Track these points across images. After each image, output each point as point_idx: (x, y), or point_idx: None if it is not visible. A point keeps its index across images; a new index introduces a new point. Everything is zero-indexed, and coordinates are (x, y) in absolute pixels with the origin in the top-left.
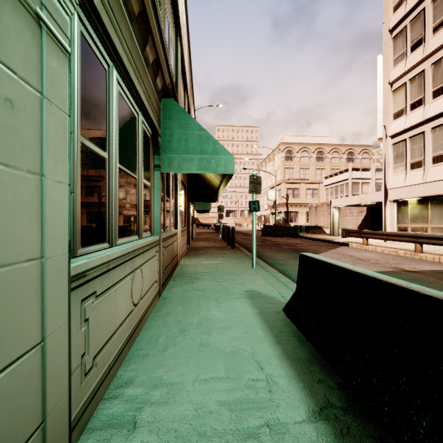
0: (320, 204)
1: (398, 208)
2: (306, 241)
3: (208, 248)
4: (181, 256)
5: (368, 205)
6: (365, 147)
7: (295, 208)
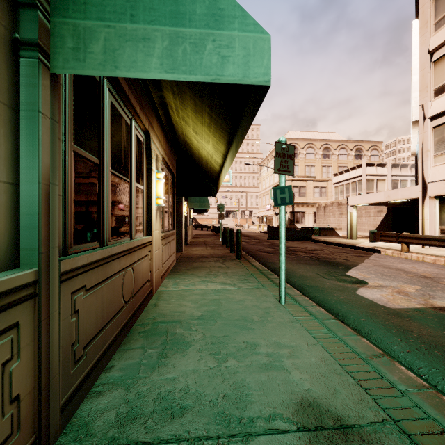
0: (330, 203)
1: (441, 205)
2: (323, 246)
3: (205, 257)
4: (163, 275)
5: (390, 203)
6: (374, 143)
7: (302, 208)
